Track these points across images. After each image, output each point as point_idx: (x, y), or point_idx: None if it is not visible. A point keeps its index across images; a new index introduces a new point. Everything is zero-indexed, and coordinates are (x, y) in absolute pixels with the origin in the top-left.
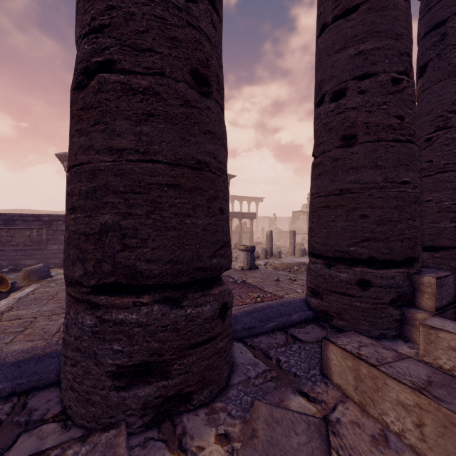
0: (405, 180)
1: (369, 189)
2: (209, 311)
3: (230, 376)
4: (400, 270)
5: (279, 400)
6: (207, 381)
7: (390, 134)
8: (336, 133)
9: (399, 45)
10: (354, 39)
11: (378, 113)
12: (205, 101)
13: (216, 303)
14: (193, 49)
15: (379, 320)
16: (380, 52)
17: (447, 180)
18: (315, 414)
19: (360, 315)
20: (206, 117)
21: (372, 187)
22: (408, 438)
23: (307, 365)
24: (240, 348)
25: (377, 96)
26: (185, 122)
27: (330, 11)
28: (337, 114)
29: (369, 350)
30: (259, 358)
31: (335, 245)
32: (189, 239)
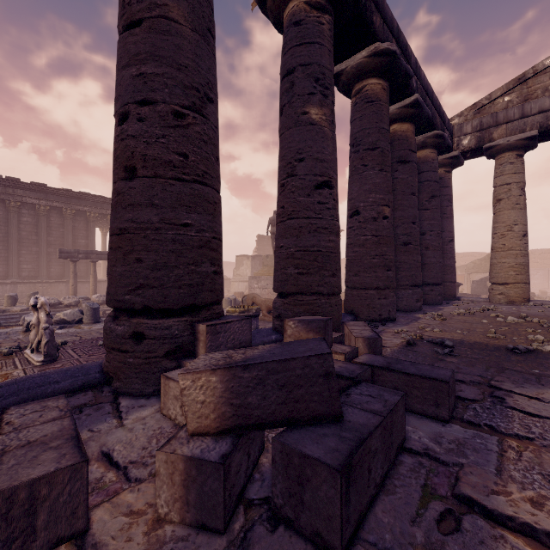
0: (187, 223)
1: (144, 229)
2: None
3: None
4: (181, 319)
5: None
6: None
7: (170, 171)
8: (120, 163)
9: (183, 76)
10: (136, 58)
11: (156, 146)
12: None
13: None
14: None
15: (152, 376)
16: (159, 79)
17: (293, 227)
18: None
19: (133, 373)
20: None
21: (148, 228)
22: None
23: None
24: None
25: (156, 127)
26: None
27: (120, 17)
28: (121, 140)
29: (33, 416)
30: None
31: (115, 294)
32: None
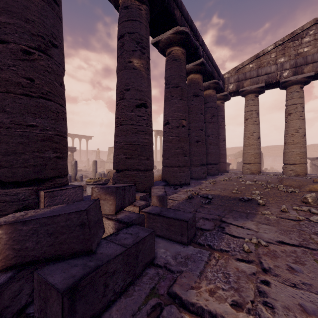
0: (32, 124)
1: None
2: None
3: None
4: (28, 188)
5: None
6: None
7: (19, 89)
8: None
9: (30, 27)
10: None
11: (8, 72)
12: None
13: None
14: None
15: None
16: (11, 26)
17: (123, 130)
18: None
19: None
20: None
21: (1, 127)
22: None
23: None
24: None
25: (8, 59)
26: None
27: None
28: None
29: None
30: None
31: None
32: None
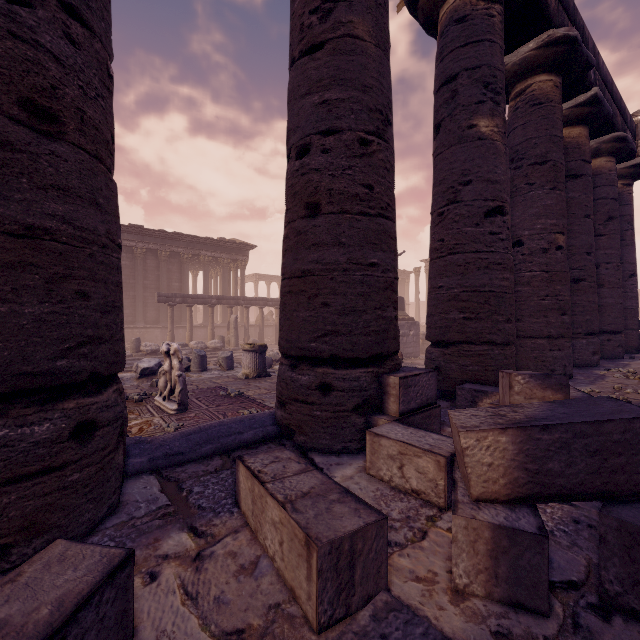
0: (373, 262)
1: (331, 271)
2: (45, 431)
3: (105, 519)
4: (367, 370)
5: (154, 540)
6: (42, 527)
7: (356, 205)
8: (300, 199)
9: (368, 99)
10: (319, 84)
11: (343, 179)
12: (47, 144)
13: (66, 420)
14: (22, 71)
15: (341, 432)
16: (345, 104)
17: (456, 263)
18: (190, 550)
19: (320, 427)
20: (49, 166)
21: (335, 269)
22: (277, 561)
23: (225, 494)
24: (148, 481)
25: (342, 158)
26: (1, 171)
27: (296, 43)
28: (301, 175)
29: (277, 466)
30: (166, 491)
31: (297, 341)
32: (6, 333)
